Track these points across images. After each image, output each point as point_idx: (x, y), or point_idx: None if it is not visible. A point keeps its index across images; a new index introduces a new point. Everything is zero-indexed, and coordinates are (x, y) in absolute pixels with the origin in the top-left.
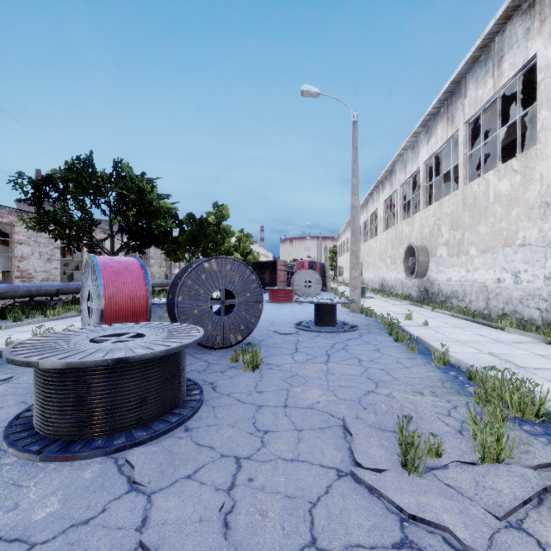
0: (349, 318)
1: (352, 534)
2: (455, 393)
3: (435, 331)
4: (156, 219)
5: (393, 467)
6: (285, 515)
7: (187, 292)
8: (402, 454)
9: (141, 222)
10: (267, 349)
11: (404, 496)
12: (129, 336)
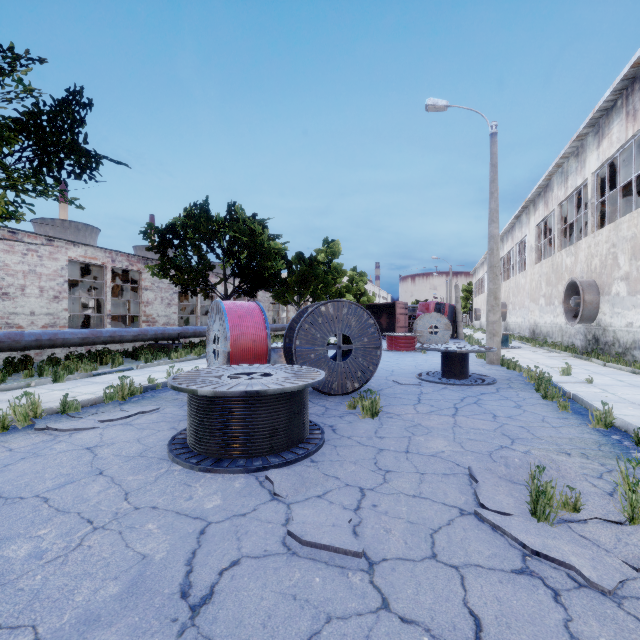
0: (485, 370)
1: (471, 556)
2: (613, 458)
3: (601, 390)
4: (267, 261)
5: (521, 513)
6: (407, 534)
7: (304, 336)
8: (531, 501)
9: (252, 265)
10: (386, 399)
11: (529, 536)
12: (258, 375)
